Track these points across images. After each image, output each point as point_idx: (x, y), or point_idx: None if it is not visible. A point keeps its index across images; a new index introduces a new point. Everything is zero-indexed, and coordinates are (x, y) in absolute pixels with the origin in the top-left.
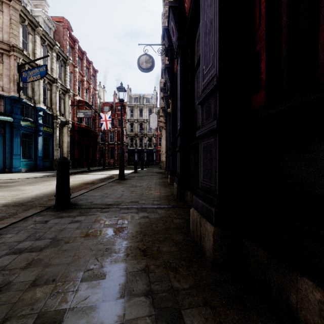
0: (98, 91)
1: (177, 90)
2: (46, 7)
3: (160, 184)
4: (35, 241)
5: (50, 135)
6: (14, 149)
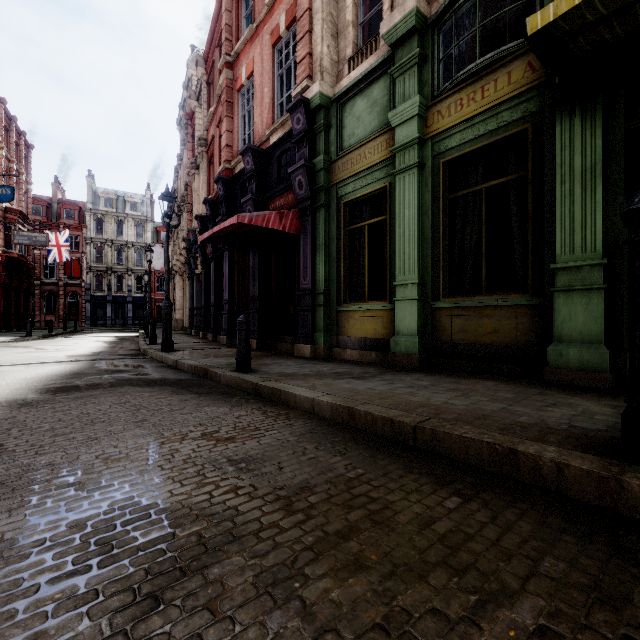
0: None
1: (209, 266)
2: None
3: (194, 338)
4: None
5: None
6: None
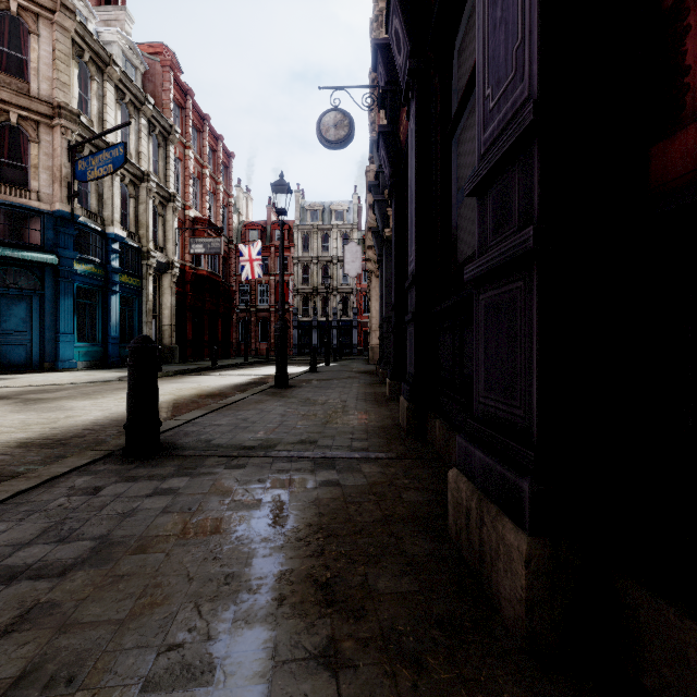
0: (236, 198)
1: (406, 183)
2: (128, 24)
3: (368, 398)
4: (56, 546)
5: (136, 292)
6: (61, 321)
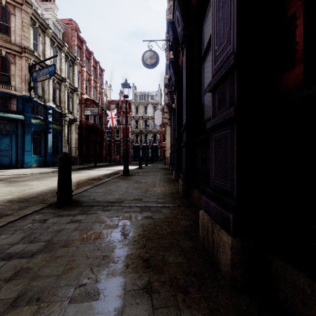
0: (105, 90)
1: (182, 84)
2: (56, 10)
3: (165, 180)
4: (29, 244)
5: (59, 132)
6: (25, 145)
